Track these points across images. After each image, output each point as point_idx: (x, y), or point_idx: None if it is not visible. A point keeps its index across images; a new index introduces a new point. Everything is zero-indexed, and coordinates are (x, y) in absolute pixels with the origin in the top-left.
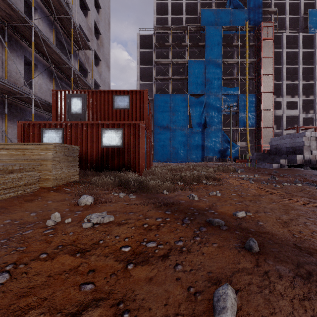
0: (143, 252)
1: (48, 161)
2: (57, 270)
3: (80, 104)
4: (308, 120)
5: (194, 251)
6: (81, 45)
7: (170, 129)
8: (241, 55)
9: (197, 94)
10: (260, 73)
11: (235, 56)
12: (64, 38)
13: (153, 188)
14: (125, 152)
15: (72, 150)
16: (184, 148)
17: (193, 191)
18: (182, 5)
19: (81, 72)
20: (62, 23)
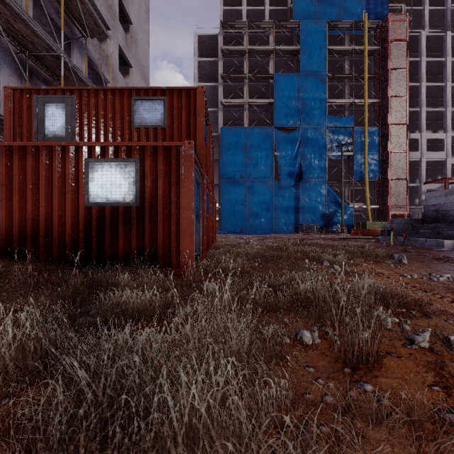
0: None
1: None
2: None
3: (63, 117)
4: None
5: None
6: (84, 21)
7: (245, 182)
8: (356, 68)
9: (287, 128)
10: (386, 93)
11: (346, 68)
12: (55, 10)
13: None
14: (145, 218)
15: None
16: (267, 212)
17: None
18: None
19: (97, 82)
20: None
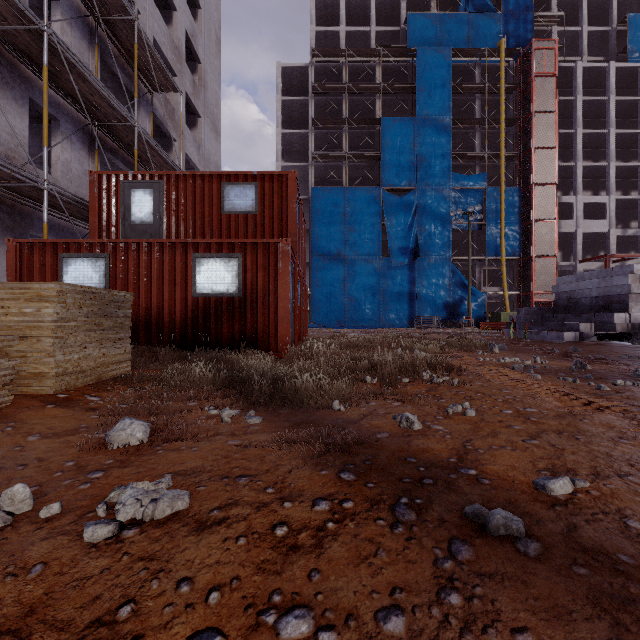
0: None
1: (44, 328)
2: None
3: (150, 203)
4: (628, 241)
5: None
6: (156, 81)
7: (344, 260)
8: (491, 109)
9: (399, 189)
10: (529, 144)
11: (477, 110)
12: (121, 67)
13: (307, 394)
14: (246, 308)
15: (112, 303)
16: (373, 300)
17: (405, 403)
18: (368, 5)
19: (160, 140)
20: (115, 32)
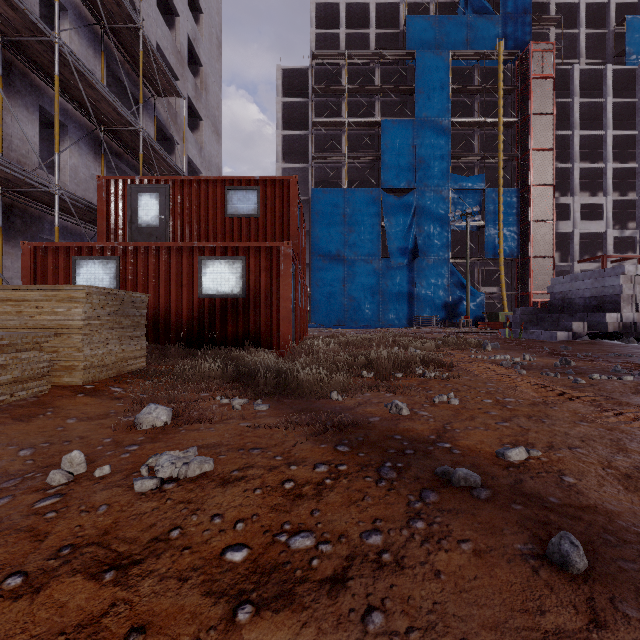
0: (280, 567)
1: (74, 326)
2: (41, 630)
3: (156, 206)
4: (625, 241)
5: (413, 564)
6: (160, 87)
7: (344, 261)
8: (489, 110)
9: (399, 190)
10: (527, 145)
11: (475, 112)
12: (125, 72)
13: (308, 386)
14: (250, 308)
15: (130, 303)
16: (372, 300)
17: (397, 394)
18: (367, 8)
19: (162, 143)
20: (121, 39)
